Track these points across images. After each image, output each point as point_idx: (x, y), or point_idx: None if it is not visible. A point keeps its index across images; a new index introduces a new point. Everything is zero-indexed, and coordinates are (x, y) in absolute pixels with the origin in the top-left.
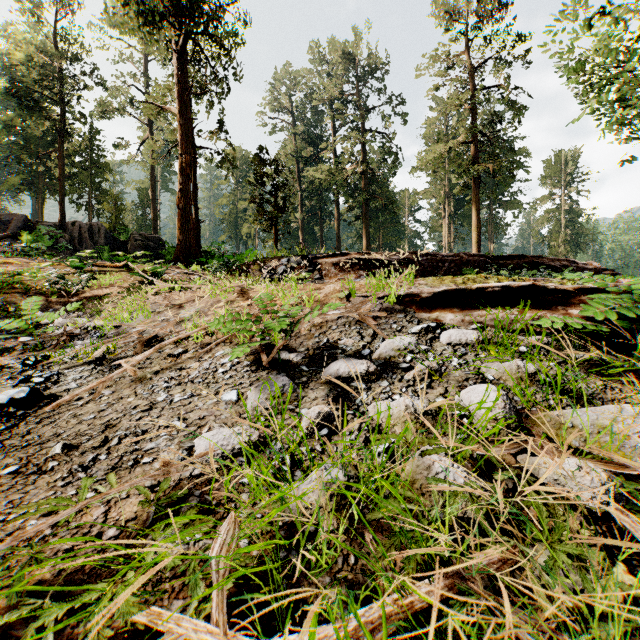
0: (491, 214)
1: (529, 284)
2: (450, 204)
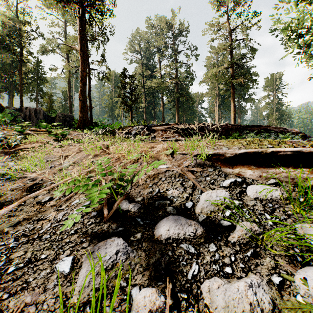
0: (239, 104)
1: None
2: (219, 99)
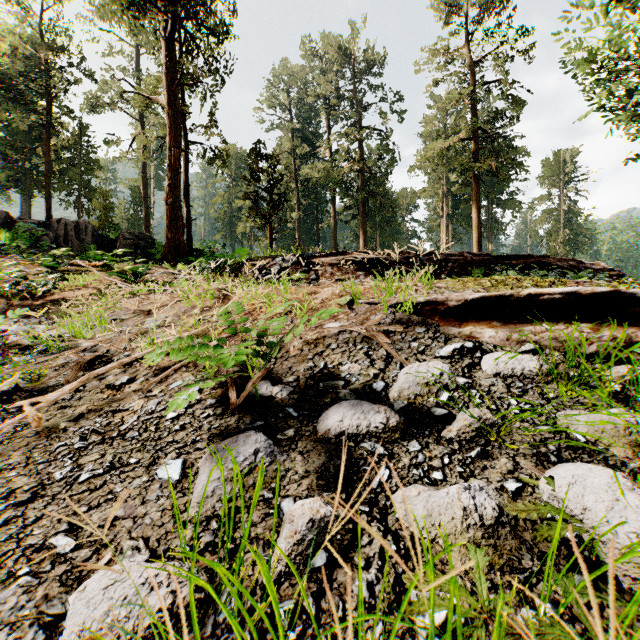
0: (489, 214)
1: (609, 290)
2: (448, 203)
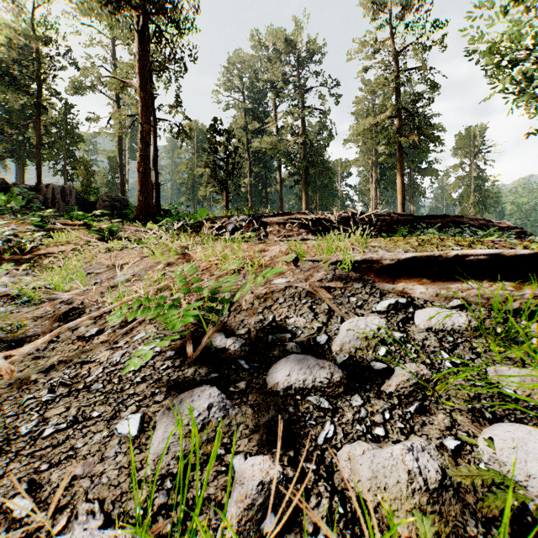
0: (411, 180)
1: (530, 253)
2: (376, 171)
